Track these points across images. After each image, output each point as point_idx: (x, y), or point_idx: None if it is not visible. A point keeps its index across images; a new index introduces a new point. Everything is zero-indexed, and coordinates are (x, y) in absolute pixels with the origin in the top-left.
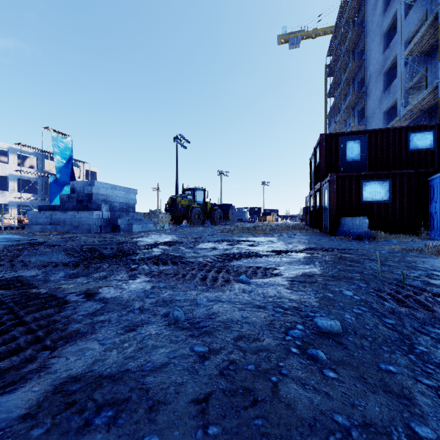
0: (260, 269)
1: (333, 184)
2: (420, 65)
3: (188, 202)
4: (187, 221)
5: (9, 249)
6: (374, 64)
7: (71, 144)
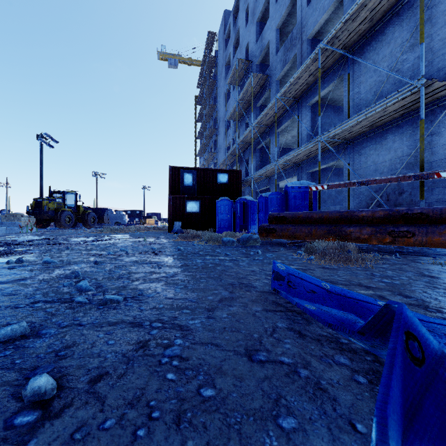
0: (104, 243)
1: (170, 201)
2: (238, 126)
3: (56, 205)
4: (56, 224)
5: None
6: (221, 111)
7: None
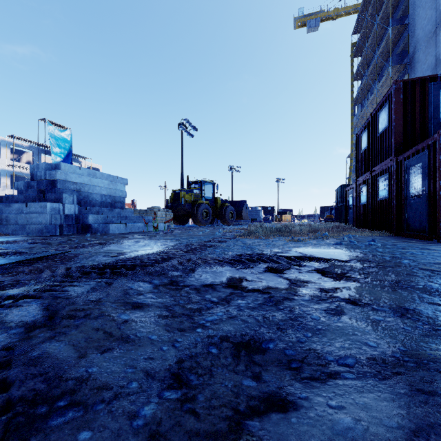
0: None
1: None
2: None
3: (193, 197)
4: (193, 220)
5: None
6: (424, 25)
7: (70, 138)
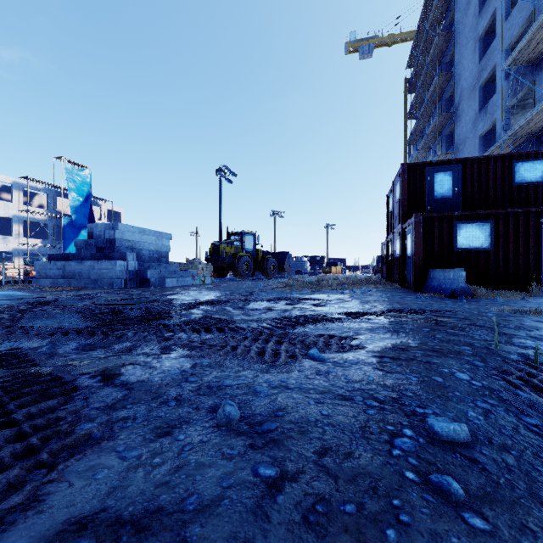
0: (335, 339)
1: (419, 227)
2: (526, 78)
3: (234, 250)
4: (233, 273)
5: (9, 311)
6: (466, 77)
7: (89, 178)
